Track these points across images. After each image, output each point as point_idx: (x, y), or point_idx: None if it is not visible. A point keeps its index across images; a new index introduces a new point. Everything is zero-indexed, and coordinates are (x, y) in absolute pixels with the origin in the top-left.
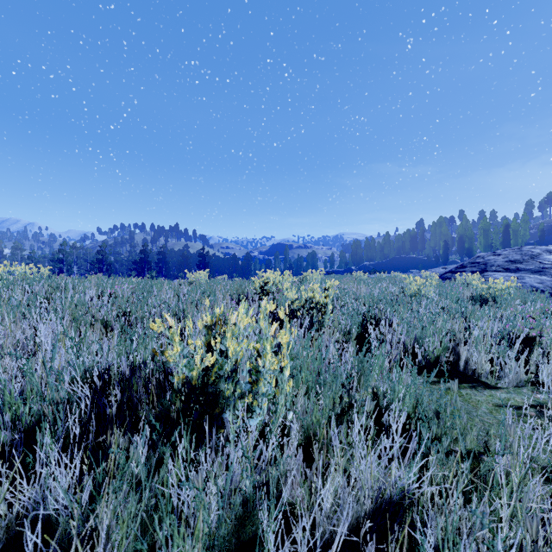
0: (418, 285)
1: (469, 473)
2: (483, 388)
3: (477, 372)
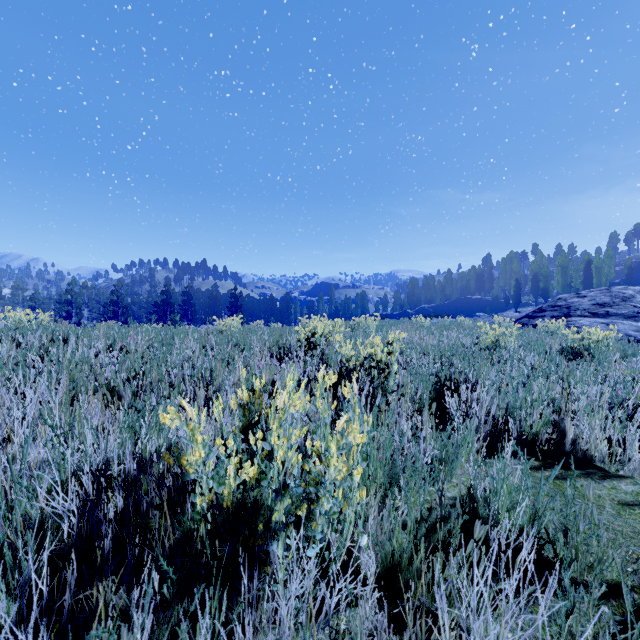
0: (497, 336)
1: (637, 639)
2: (601, 477)
3: (589, 453)
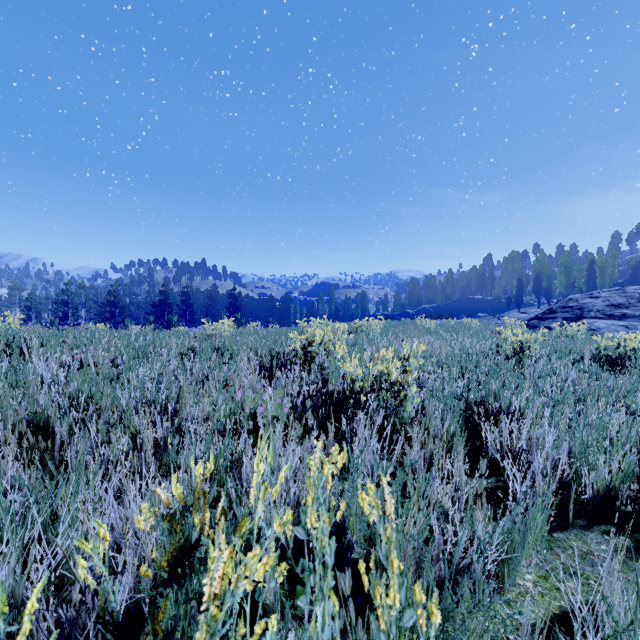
0: (520, 343)
1: None
2: None
3: None
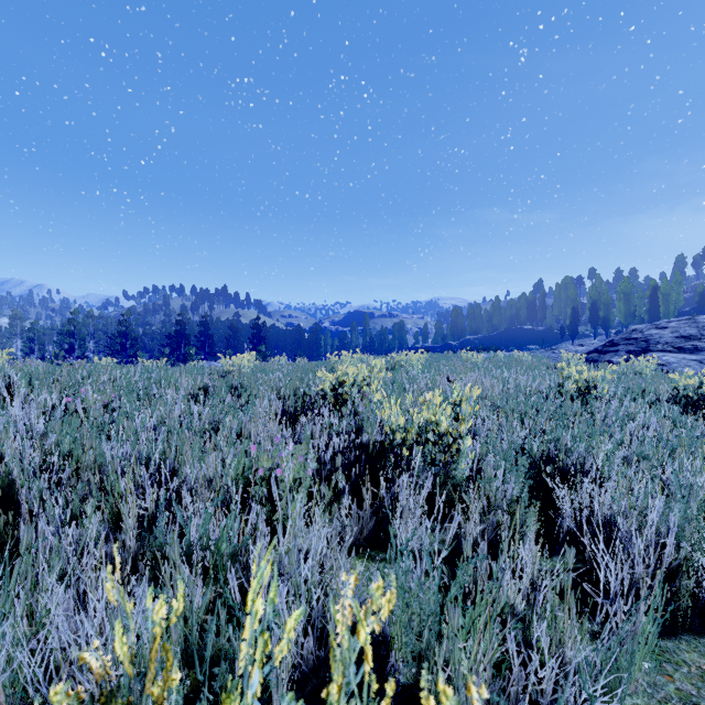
0: (586, 381)
1: None
2: None
3: None
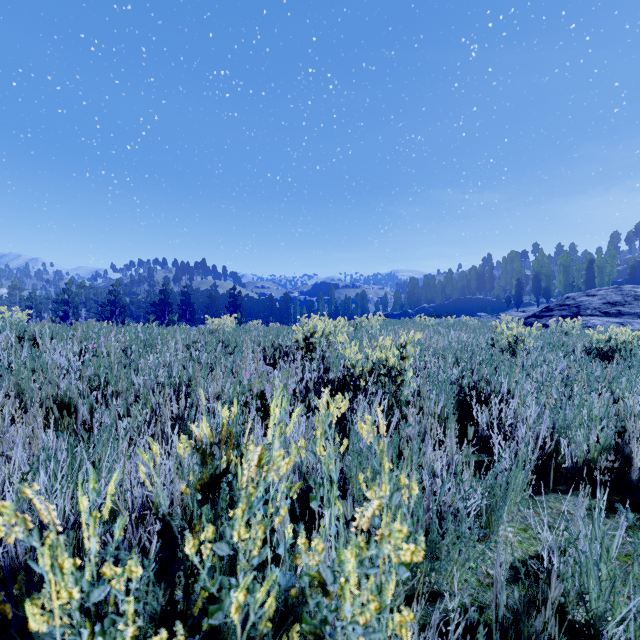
0: (515, 336)
1: None
2: None
3: None
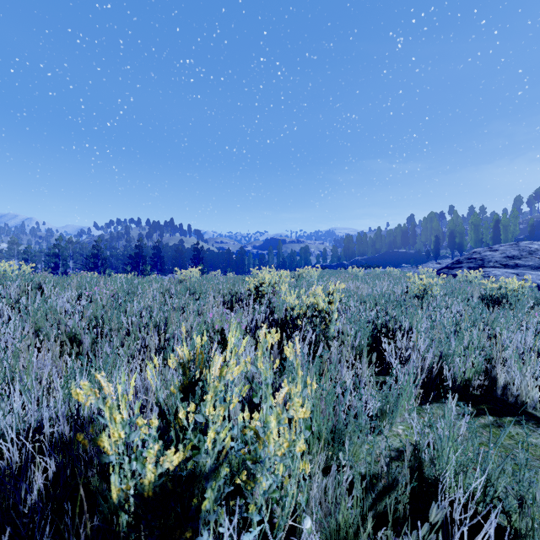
0: (424, 285)
1: None
2: (535, 424)
3: (521, 400)
